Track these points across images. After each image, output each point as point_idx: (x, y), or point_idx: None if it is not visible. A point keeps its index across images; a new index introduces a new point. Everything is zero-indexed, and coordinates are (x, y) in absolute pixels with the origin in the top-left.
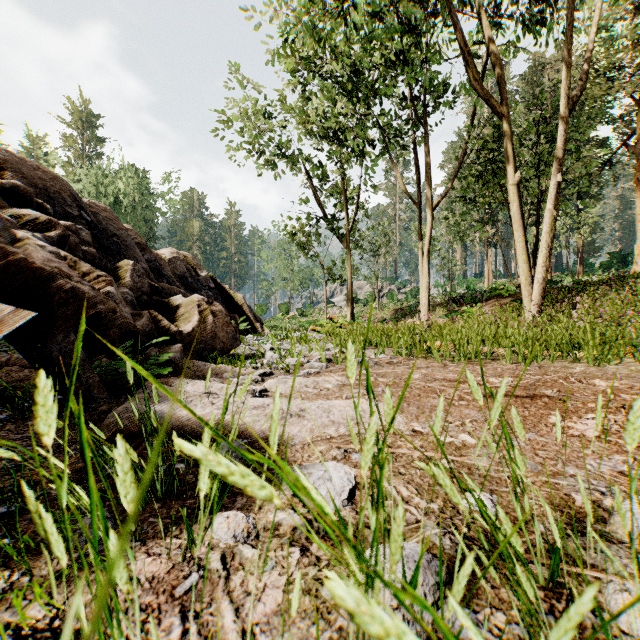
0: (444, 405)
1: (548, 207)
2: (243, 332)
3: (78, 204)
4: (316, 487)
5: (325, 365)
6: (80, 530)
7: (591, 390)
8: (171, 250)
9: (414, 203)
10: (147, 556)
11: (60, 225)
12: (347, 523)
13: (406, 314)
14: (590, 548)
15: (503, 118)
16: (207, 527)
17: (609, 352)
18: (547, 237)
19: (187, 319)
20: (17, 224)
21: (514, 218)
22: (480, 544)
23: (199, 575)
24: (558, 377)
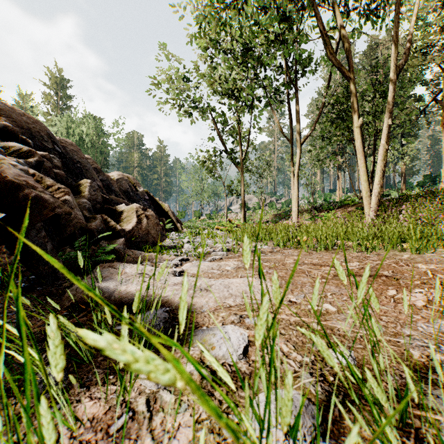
0: (311, 282)
1: (382, 142)
2: (168, 230)
3: (52, 140)
4: (219, 345)
5: (226, 253)
6: (40, 379)
7: (416, 271)
8: (118, 173)
9: (288, 140)
10: (90, 400)
11: (37, 154)
12: (242, 373)
13: (282, 218)
14: (428, 394)
15: (350, 80)
16: (136, 377)
17: (426, 244)
18: (381, 163)
19: (128, 221)
20: (5, 152)
21: (358, 150)
22: (344, 390)
23: (129, 416)
24: (391, 262)
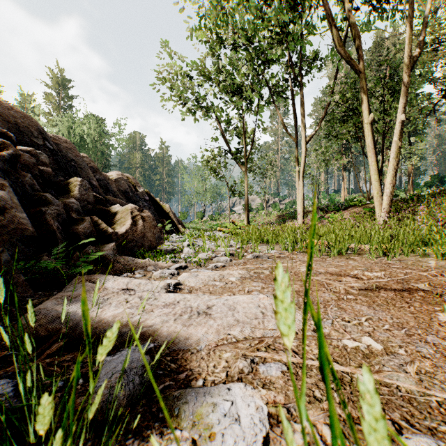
0: (335, 300)
1: (394, 139)
2: (169, 232)
3: (43, 136)
4: (221, 430)
5: (229, 259)
6: None
7: None
8: (117, 172)
9: (293, 139)
10: None
11: (12, 146)
12: None
13: (286, 219)
14: None
15: (360, 74)
16: None
17: None
18: (394, 162)
19: (122, 223)
20: None
21: (368, 148)
22: None
23: None
24: (418, 270)
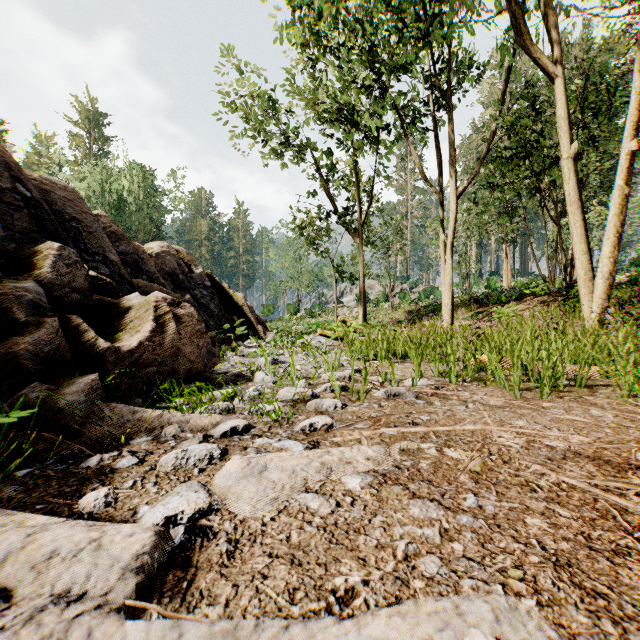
0: None
1: (617, 182)
2: (242, 336)
3: (14, 174)
4: None
5: (340, 404)
6: None
7: None
8: (161, 243)
9: (435, 191)
10: None
11: None
12: None
13: (422, 315)
14: None
15: (554, 76)
16: None
17: None
18: (615, 220)
19: (135, 328)
20: None
21: (569, 198)
22: None
23: None
24: None
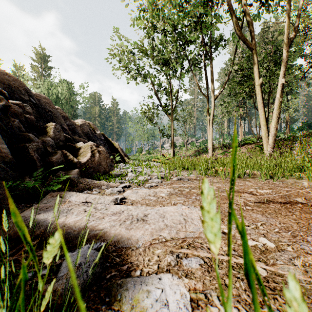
0: (237, 210)
1: (277, 96)
2: (118, 162)
3: (28, 94)
4: None
5: (160, 181)
6: None
7: None
8: (81, 120)
9: (205, 96)
10: None
11: (4, 99)
12: None
13: (200, 153)
14: None
15: (253, 50)
16: None
17: None
18: (276, 112)
19: (84, 155)
20: None
21: (259, 102)
22: None
23: None
24: (296, 188)
